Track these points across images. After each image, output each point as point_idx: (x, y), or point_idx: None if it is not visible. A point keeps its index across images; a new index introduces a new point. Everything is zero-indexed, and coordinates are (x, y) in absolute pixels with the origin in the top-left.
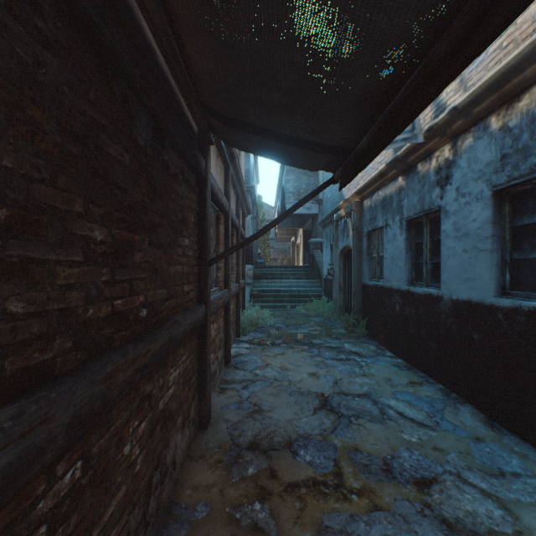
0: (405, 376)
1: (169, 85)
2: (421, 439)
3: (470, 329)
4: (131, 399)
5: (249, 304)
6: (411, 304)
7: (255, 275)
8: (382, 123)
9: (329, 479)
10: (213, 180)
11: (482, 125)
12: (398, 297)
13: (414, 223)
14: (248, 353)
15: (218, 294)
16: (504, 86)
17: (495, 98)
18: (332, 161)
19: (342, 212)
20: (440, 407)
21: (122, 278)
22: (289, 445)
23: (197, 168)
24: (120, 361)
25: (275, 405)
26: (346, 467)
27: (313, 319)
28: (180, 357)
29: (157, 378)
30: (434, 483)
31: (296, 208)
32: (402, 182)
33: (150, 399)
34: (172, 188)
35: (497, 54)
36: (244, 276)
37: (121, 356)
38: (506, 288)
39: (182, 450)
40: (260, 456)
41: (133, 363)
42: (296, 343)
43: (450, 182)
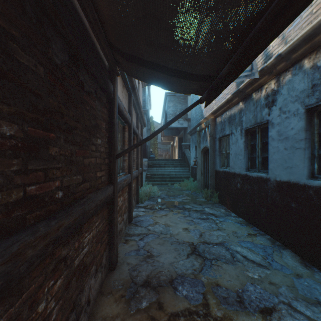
0: (245, 230)
1: (84, 25)
2: (261, 276)
3: (289, 200)
4: (46, 265)
5: (144, 183)
6: (248, 183)
7: (148, 164)
8: (241, 52)
9: (200, 309)
10: (120, 101)
11: (298, 65)
12: (239, 179)
13: (250, 131)
14: (144, 215)
15: (123, 177)
16: (315, 38)
17: (308, 46)
18: (201, 86)
19: (202, 125)
20: (270, 252)
21: (36, 168)
22: (171, 282)
23: (107, 90)
24: (28, 239)
25: (161, 252)
26: (211, 299)
27: (185, 192)
28: (94, 223)
29: (72, 242)
30: (273, 312)
31: (175, 120)
32: (242, 106)
33: (66, 260)
34: (87, 101)
35: (309, 17)
36: (141, 165)
37: (29, 235)
38: (314, 173)
39: (95, 289)
40: (151, 292)
41: (44, 238)
42: (175, 208)
43: (275, 104)
